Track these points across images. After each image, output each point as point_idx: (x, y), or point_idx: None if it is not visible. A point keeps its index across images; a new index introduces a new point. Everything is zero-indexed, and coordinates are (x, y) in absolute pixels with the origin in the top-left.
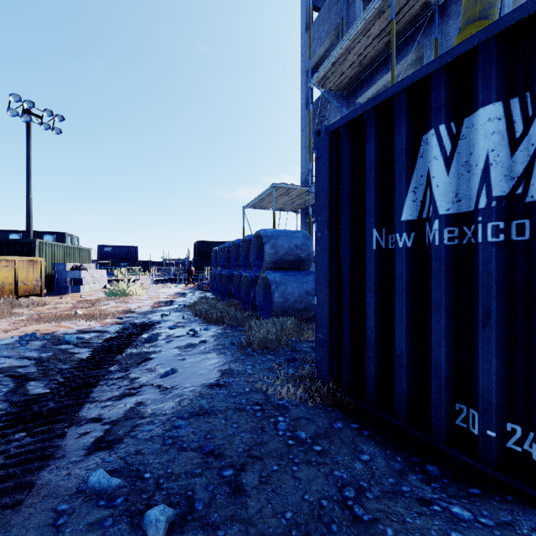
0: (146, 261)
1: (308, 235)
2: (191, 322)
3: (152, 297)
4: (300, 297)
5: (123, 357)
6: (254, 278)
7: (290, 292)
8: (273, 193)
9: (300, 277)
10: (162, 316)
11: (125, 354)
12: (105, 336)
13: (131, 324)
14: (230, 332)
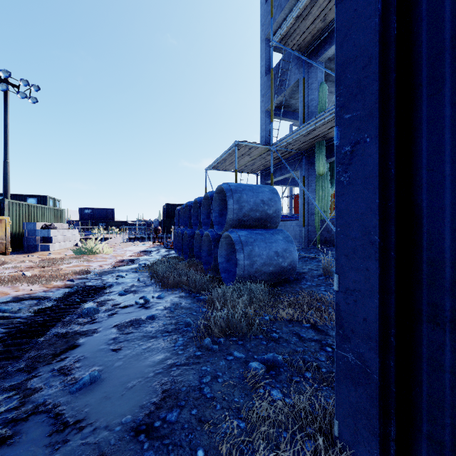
0: (122, 222)
1: (275, 190)
2: (145, 286)
3: (116, 255)
4: (268, 259)
5: (39, 343)
6: (215, 237)
7: (257, 253)
8: (235, 150)
9: (268, 236)
10: (116, 278)
11: (46, 337)
12: (41, 305)
13: (79, 288)
14: (187, 301)
